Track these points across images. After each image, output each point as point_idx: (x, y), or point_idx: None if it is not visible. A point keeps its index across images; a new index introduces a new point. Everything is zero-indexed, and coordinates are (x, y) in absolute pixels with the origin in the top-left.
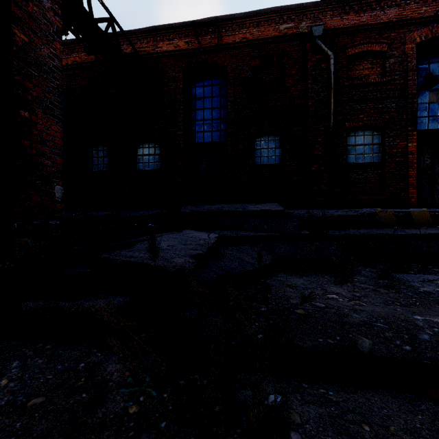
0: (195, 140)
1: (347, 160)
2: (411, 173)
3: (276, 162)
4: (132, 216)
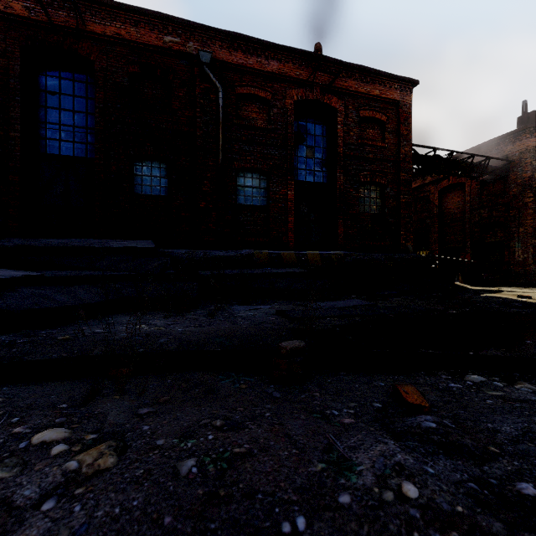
0: (45, 149)
1: (237, 201)
2: (290, 219)
3: (161, 193)
4: None
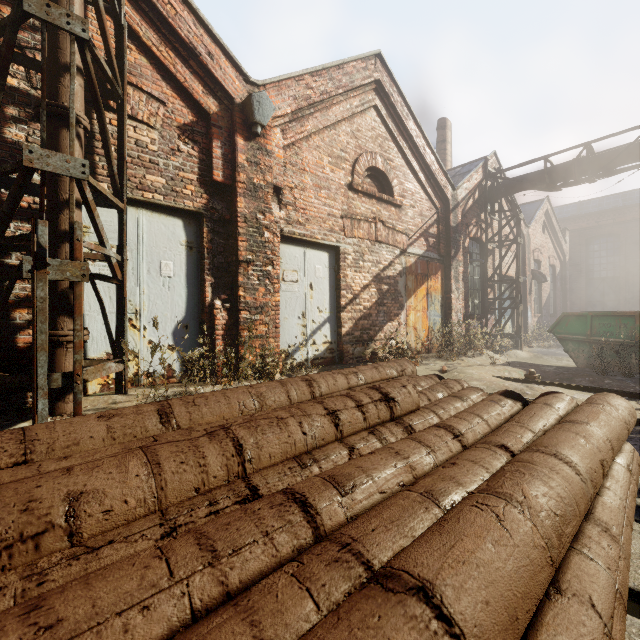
0: (592, 276)
1: None
2: None
3: None
4: None
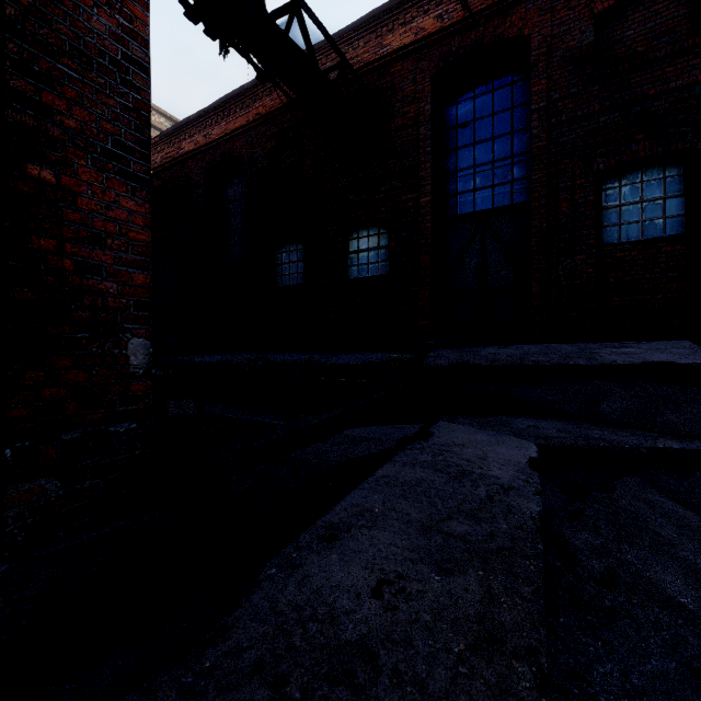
0: (455, 210)
1: None
2: None
3: (666, 232)
4: (337, 365)
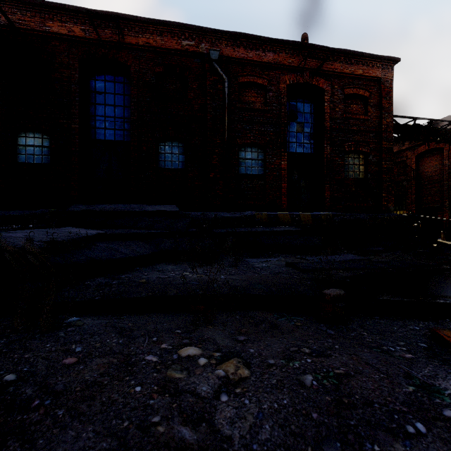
0: (94, 136)
1: (239, 171)
2: (284, 185)
3: (179, 167)
4: (8, 215)
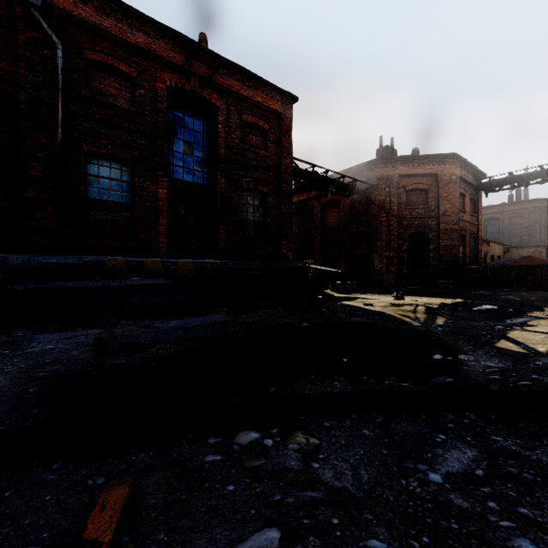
0: None
1: (87, 194)
2: (162, 222)
3: None
4: None
